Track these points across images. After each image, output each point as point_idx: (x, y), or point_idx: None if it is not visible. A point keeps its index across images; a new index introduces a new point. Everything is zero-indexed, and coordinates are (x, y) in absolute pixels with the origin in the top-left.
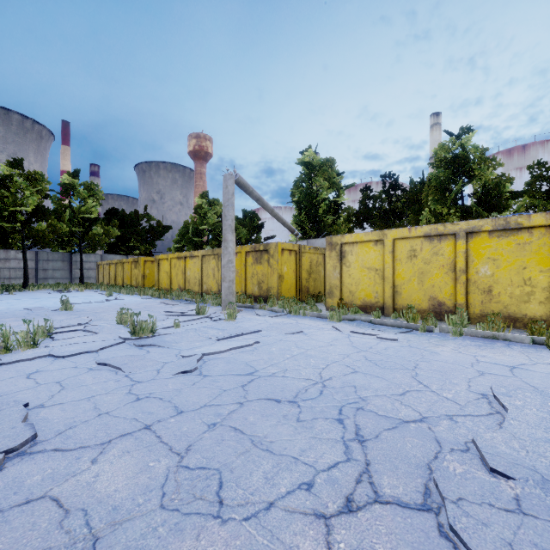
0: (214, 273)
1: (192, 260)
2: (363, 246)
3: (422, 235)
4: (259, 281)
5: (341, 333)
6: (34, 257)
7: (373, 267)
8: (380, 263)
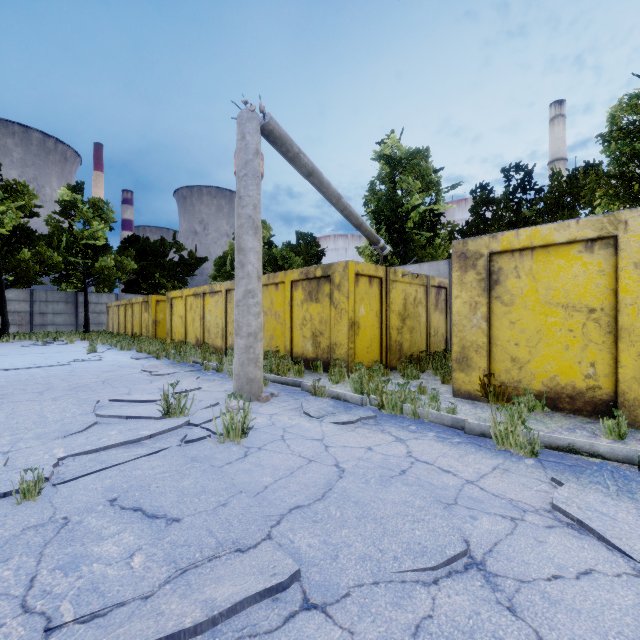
0: None
1: (213, 298)
2: (549, 255)
3: None
4: (314, 332)
5: None
6: (29, 297)
7: (580, 304)
8: (602, 293)
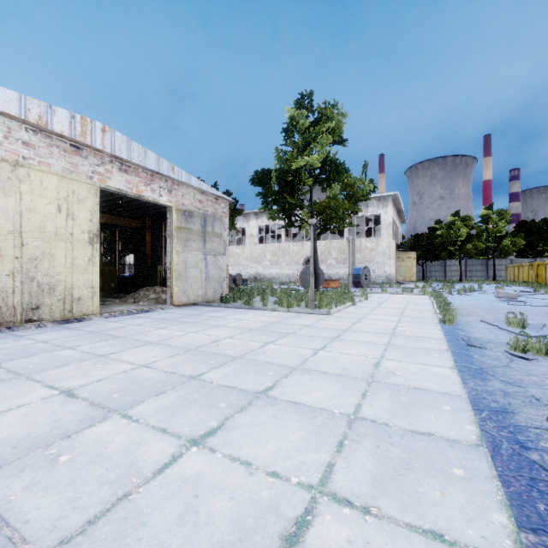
0: None
1: None
2: None
3: None
4: None
5: None
6: (464, 263)
7: None
8: None
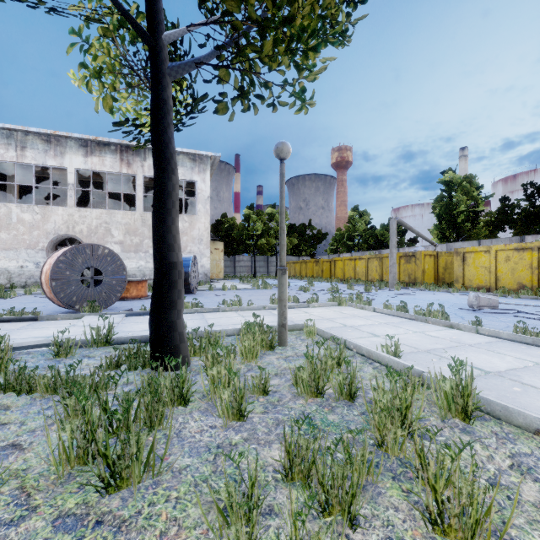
0: (376, 269)
1: (360, 261)
2: (477, 254)
3: (512, 248)
4: (408, 274)
5: (454, 295)
6: (251, 259)
7: (483, 266)
8: (488, 263)
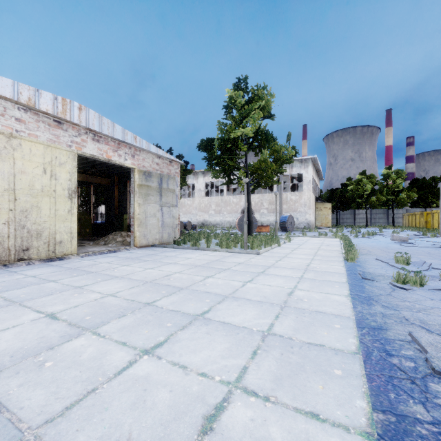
0: None
1: None
2: None
3: None
4: None
5: None
6: (369, 212)
7: None
8: None
